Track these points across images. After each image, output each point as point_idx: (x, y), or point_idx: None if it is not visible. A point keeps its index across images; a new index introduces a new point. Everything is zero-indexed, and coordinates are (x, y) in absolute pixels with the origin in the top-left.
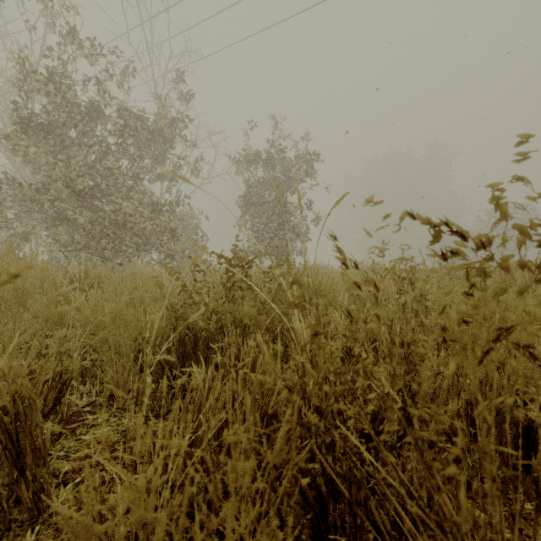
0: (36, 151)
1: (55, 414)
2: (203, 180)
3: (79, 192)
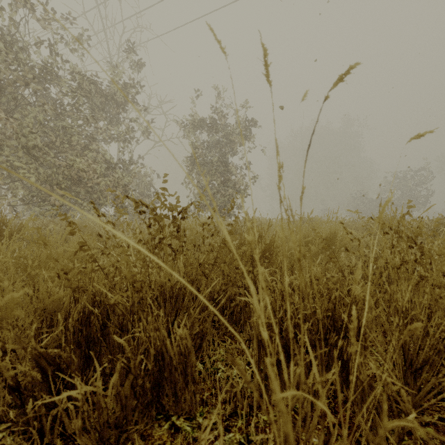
0: None
1: None
2: (155, 143)
3: (33, 148)
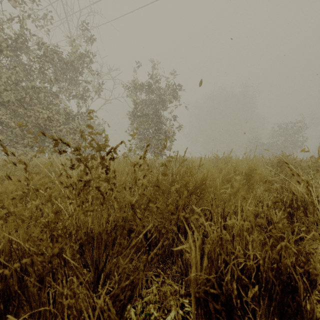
0: None
1: None
2: (106, 101)
3: (8, 102)
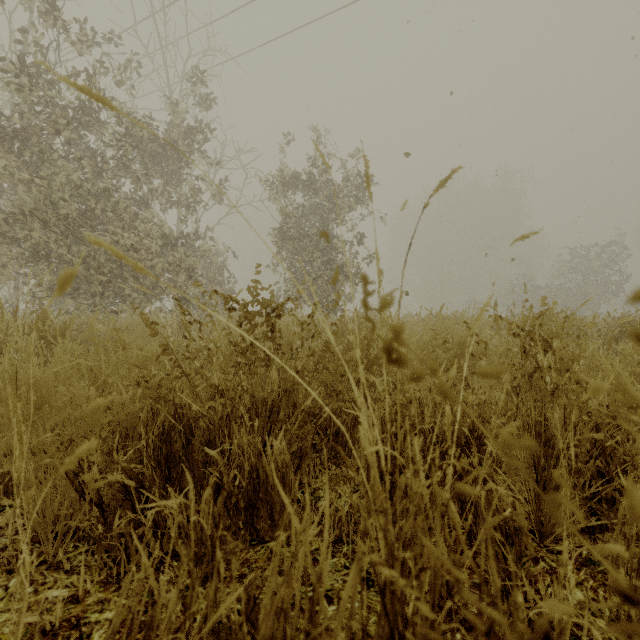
0: (5, 164)
1: None
2: (230, 209)
3: (66, 218)
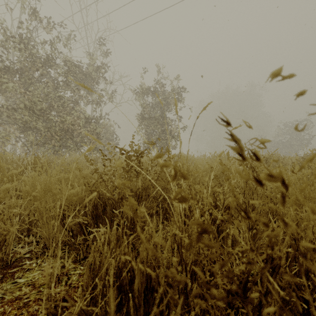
0: (13, 85)
1: (1, 261)
2: (116, 104)
3: (40, 110)
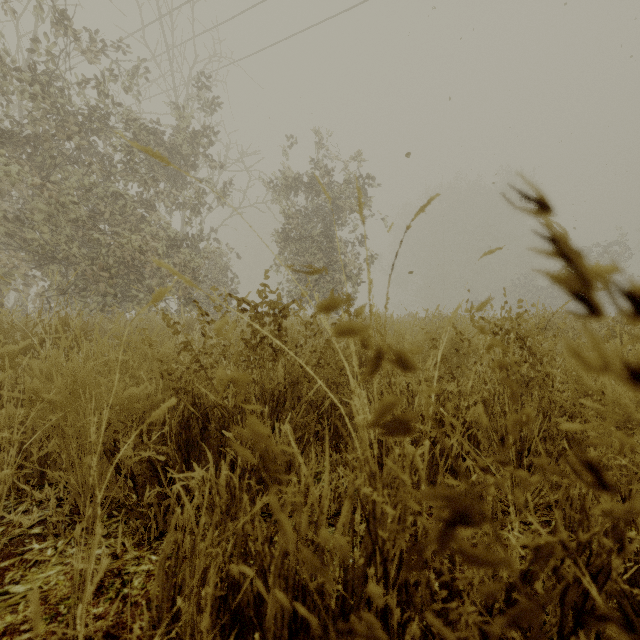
0: (19, 169)
1: None
2: (233, 210)
3: (76, 222)
